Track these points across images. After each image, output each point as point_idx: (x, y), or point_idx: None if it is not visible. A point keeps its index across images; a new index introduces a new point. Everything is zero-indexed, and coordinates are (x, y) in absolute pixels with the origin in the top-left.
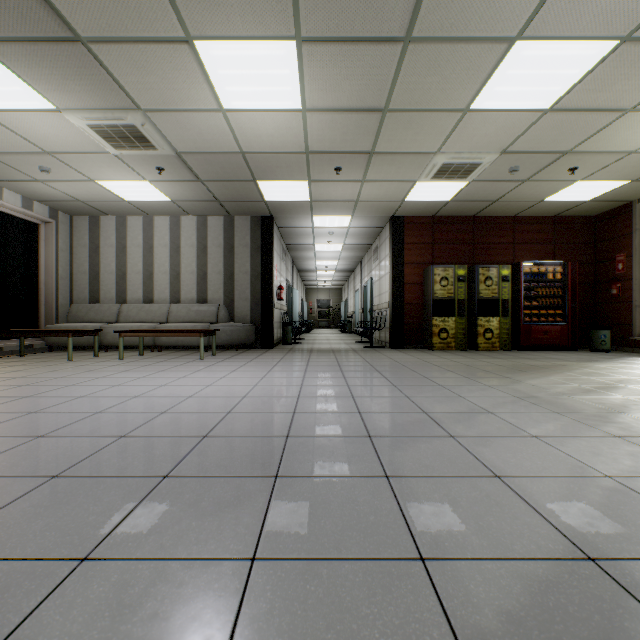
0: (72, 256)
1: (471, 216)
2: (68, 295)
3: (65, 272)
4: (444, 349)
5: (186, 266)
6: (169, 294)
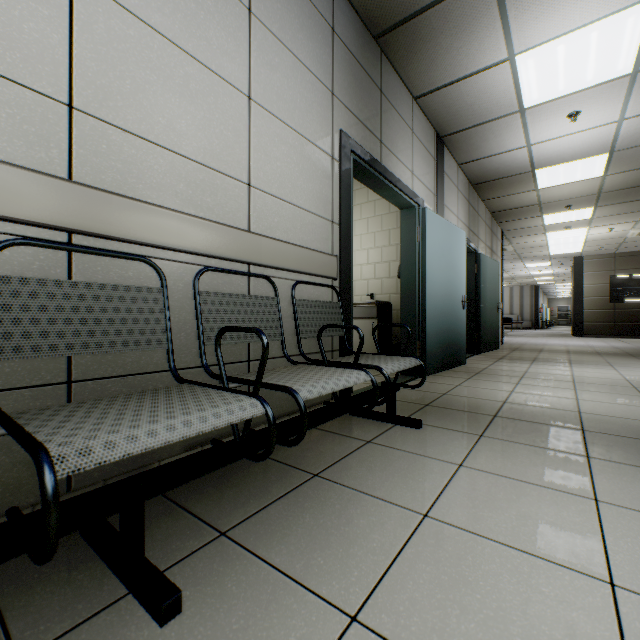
0: None
1: None
2: None
3: None
4: None
5: (505, 303)
6: None
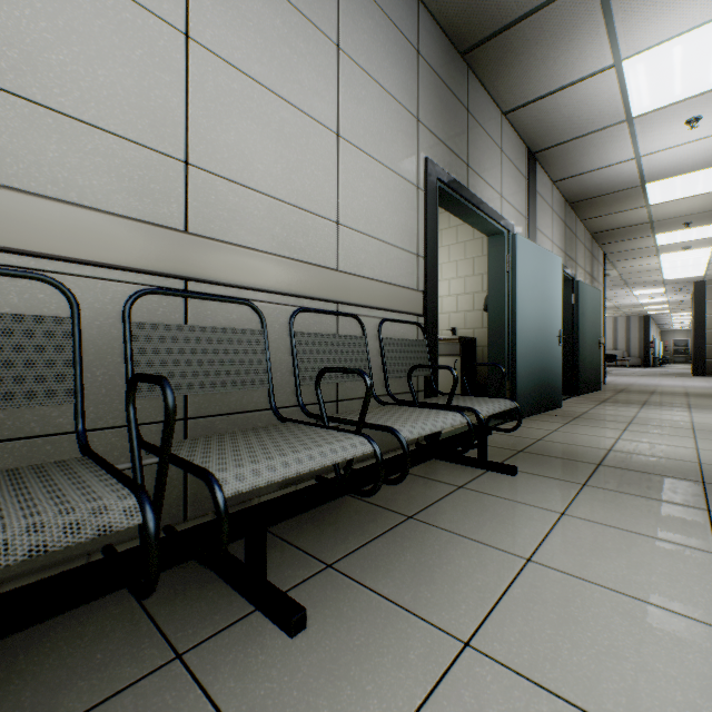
0: None
1: None
2: None
3: None
4: None
5: (607, 336)
6: None
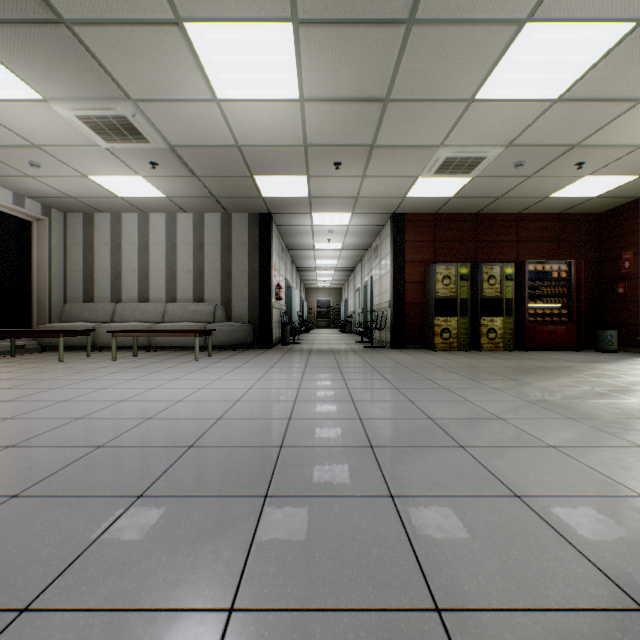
0: (66, 254)
1: (474, 213)
2: (62, 294)
3: (58, 271)
4: (446, 349)
5: (182, 265)
6: (165, 293)
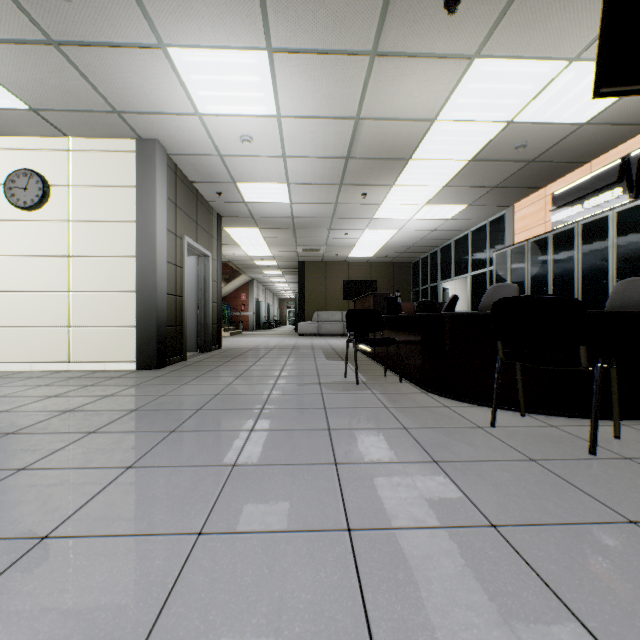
0: None
1: None
2: None
3: None
4: None
5: None
6: None
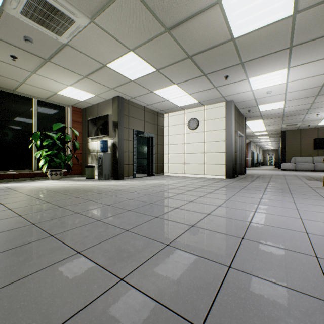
0: None
1: None
2: None
3: None
4: None
5: None
6: None
